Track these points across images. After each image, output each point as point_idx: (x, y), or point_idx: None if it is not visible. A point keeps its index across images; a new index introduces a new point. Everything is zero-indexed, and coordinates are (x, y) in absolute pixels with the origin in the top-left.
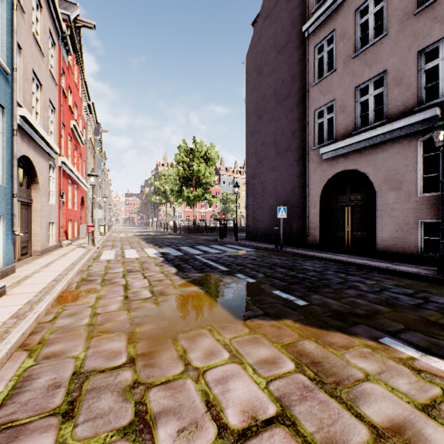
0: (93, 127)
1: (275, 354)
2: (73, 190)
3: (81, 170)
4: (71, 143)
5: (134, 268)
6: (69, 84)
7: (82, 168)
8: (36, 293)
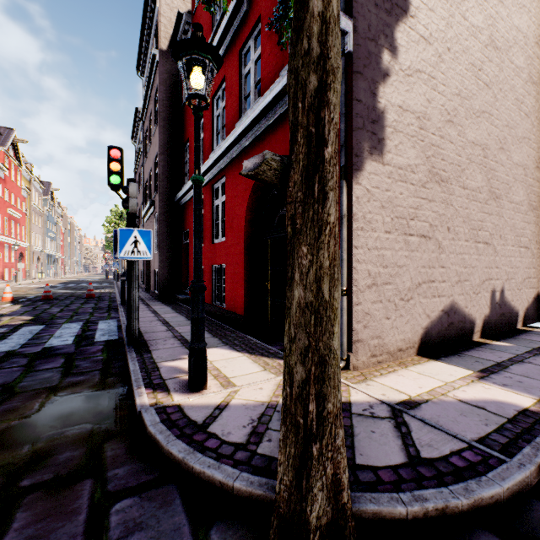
0: (40, 191)
1: (20, 292)
2: (10, 250)
3: (20, 234)
4: (9, 221)
5: (22, 288)
6: (5, 187)
7: (22, 232)
8: None
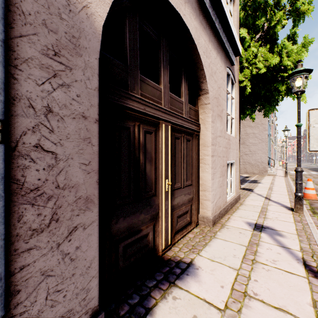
0: None
1: None
2: None
3: None
4: None
5: (306, 175)
6: None
7: None
8: (282, 174)
